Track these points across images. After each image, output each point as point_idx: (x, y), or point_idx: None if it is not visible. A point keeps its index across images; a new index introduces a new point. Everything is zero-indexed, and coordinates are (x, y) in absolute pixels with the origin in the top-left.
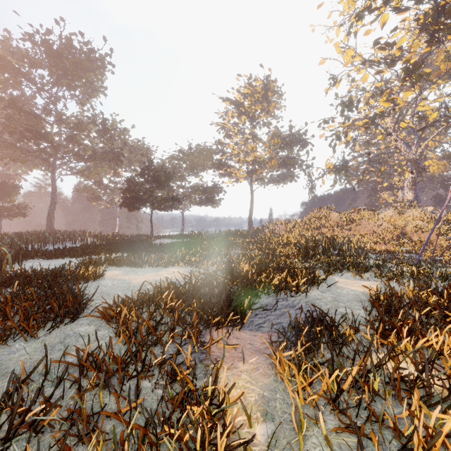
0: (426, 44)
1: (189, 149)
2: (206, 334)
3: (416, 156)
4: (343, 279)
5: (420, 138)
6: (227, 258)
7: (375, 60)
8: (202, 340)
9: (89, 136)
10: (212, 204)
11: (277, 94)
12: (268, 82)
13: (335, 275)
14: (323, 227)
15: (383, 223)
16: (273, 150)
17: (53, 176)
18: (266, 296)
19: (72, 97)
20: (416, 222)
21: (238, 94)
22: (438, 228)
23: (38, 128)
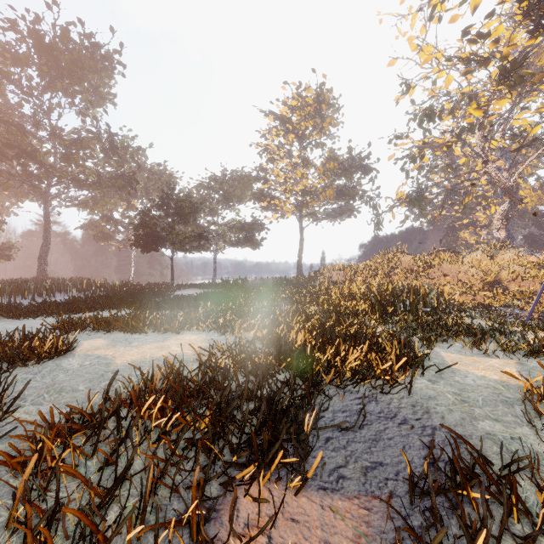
0: (528, 36)
1: (222, 175)
2: (223, 506)
3: (511, 183)
4: (454, 354)
5: (513, 162)
6: (270, 320)
7: (462, 56)
8: (213, 528)
9: (92, 156)
10: (252, 245)
11: (333, 107)
12: (321, 92)
13: (438, 346)
14: (393, 273)
15: (470, 268)
16: (327, 177)
17: (45, 208)
18: (339, 390)
19: (71, 106)
20: (514, 267)
21: (284, 108)
22: (543, 275)
23: (24, 145)
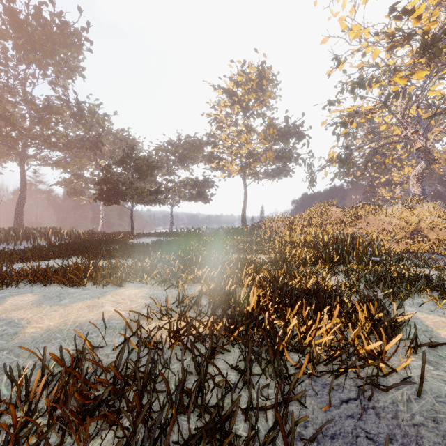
0: None
1: (178, 139)
2: None
3: (427, 145)
4: (431, 315)
5: (426, 128)
6: (218, 272)
7: (389, 31)
8: None
9: (62, 120)
10: (203, 200)
11: (272, 82)
12: (262, 69)
13: (405, 303)
14: (325, 223)
15: (393, 219)
16: (267, 142)
17: (21, 166)
18: (313, 384)
19: (44, 77)
20: (431, 218)
21: (231, 83)
22: None
23: (0, 109)
